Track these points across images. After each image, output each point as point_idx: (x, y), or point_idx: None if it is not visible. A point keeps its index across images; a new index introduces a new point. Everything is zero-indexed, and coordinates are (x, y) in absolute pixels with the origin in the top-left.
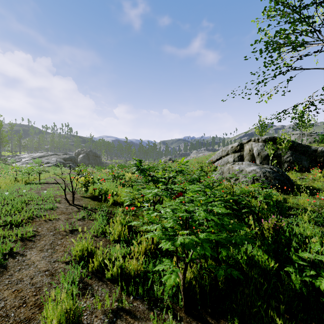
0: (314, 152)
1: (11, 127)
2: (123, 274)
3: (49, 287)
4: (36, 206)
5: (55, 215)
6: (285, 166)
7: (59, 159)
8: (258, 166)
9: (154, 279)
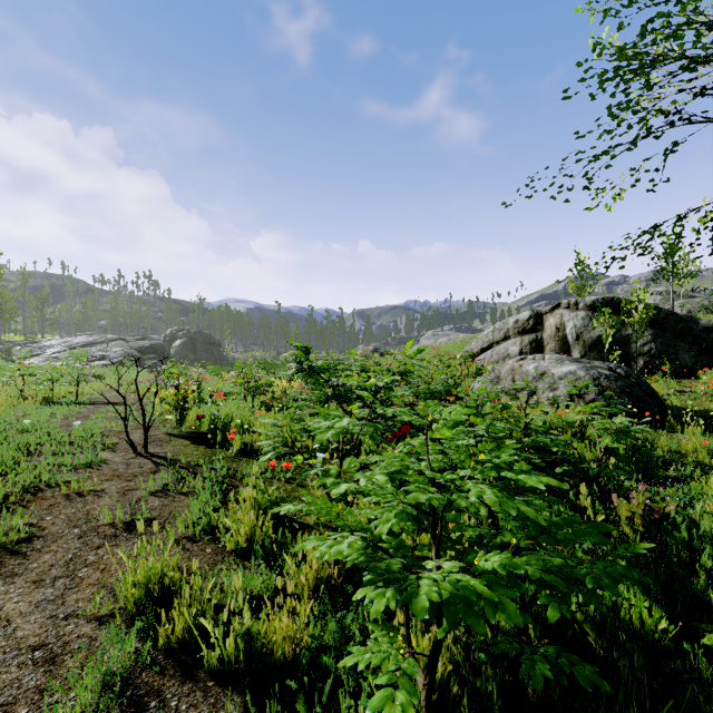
0: (705, 331)
1: (24, 280)
2: (254, 656)
3: (34, 705)
4: (52, 459)
5: (96, 482)
6: (640, 364)
7: (128, 349)
8: (582, 363)
9: (339, 670)
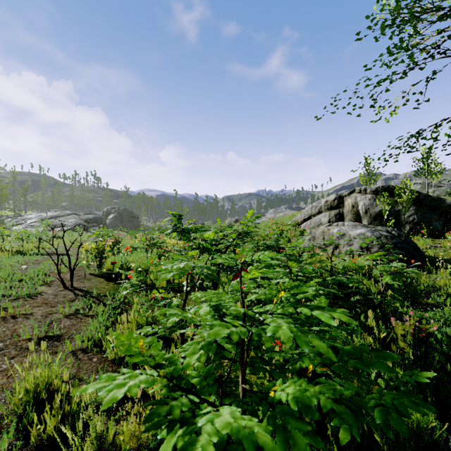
0: (450, 207)
1: (14, 176)
2: None
3: None
4: (3, 292)
5: (27, 308)
6: (407, 229)
7: (79, 220)
8: (369, 228)
9: None
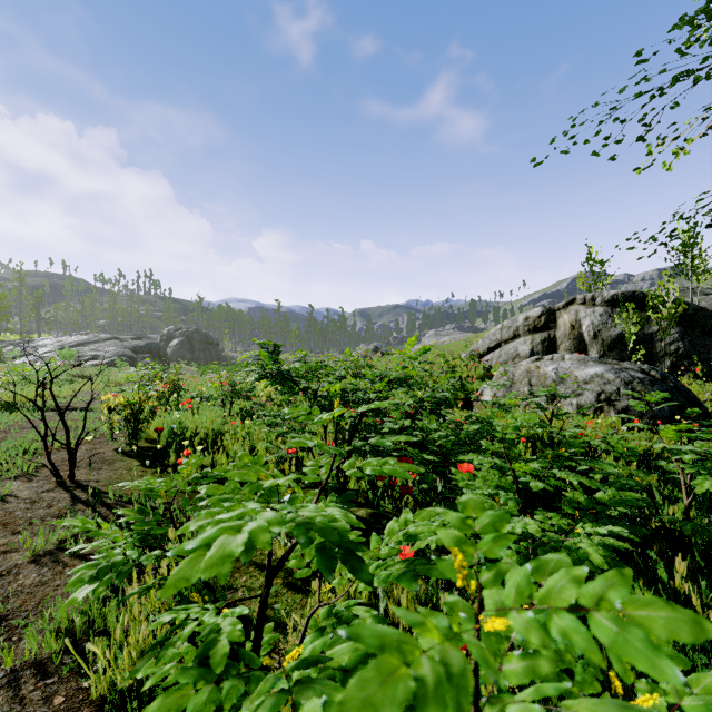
0: None
1: (21, 279)
2: None
3: None
4: None
5: None
6: (666, 365)
7: (122, 349)
8: (609, 365)
9: None
